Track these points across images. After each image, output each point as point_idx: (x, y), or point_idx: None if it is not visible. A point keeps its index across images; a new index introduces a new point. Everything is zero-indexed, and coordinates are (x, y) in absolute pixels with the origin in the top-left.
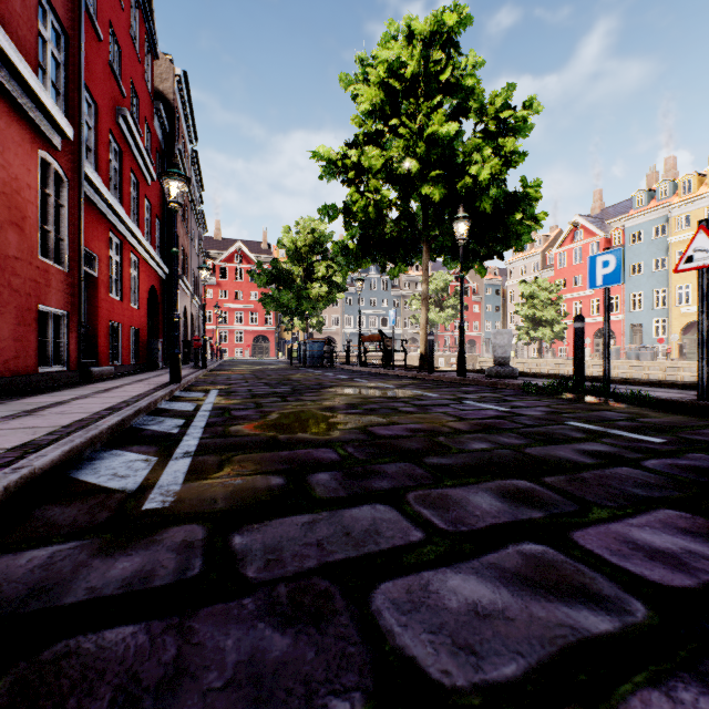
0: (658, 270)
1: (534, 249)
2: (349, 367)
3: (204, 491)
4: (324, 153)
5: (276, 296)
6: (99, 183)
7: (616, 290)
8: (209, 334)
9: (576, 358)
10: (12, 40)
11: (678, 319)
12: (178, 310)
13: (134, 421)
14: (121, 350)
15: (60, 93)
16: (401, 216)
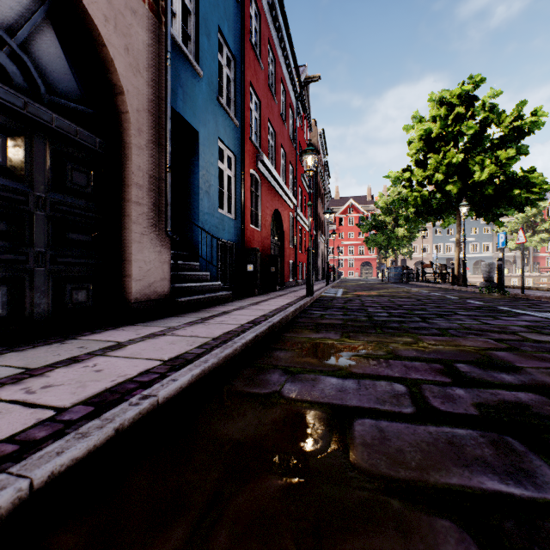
0: None
1: None
2: (416, 283)
3: (344, 296)
4: (391, 176)
5: (373, 239)
6: (299, 212)
7: None
8: (332, 261)
9: (497, 277)
10: (286, 186)
11: None
12: (319, 252)
13: (325, 291)
14: (301, 273)
15: (291, 188)
16: (440, 197)
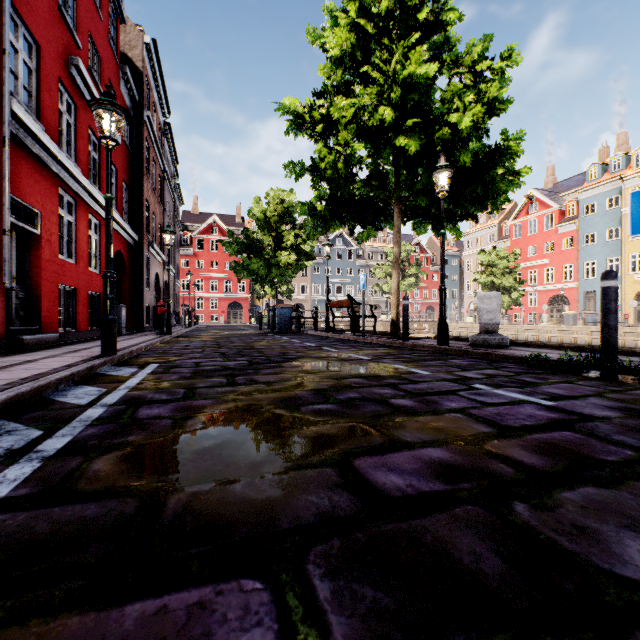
0: (612, 240)
1: (490, 221)
2: (317, 333)
3: None
4: (289, 104)
5: (246, 263)
6: (36, 128)
7: (570, 259)
8: (187, 300)
9: (607, 325)
10: None
11: (632, 286)
12: (149, 277)
13: None
14: (75, 316)
15: None
16: (372, 175)
